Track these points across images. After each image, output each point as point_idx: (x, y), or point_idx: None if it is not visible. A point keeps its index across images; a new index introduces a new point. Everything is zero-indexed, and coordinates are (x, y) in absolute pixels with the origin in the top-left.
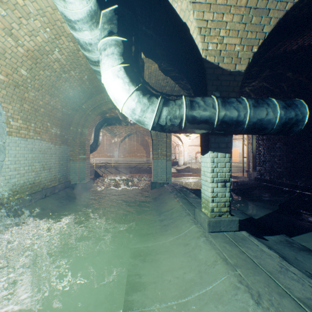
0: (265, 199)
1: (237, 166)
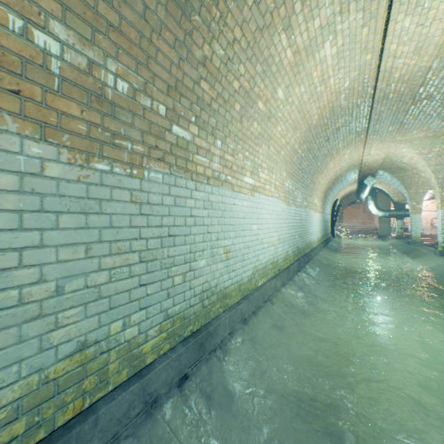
0: None
1: None
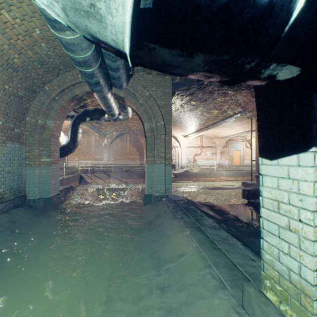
0: None
1: (239, 169)
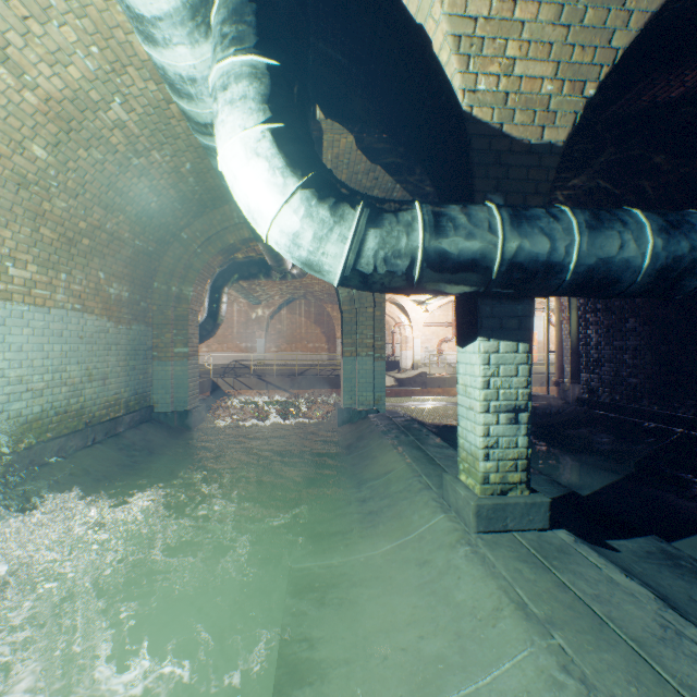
0: (603, 448)
1: (534, 372)
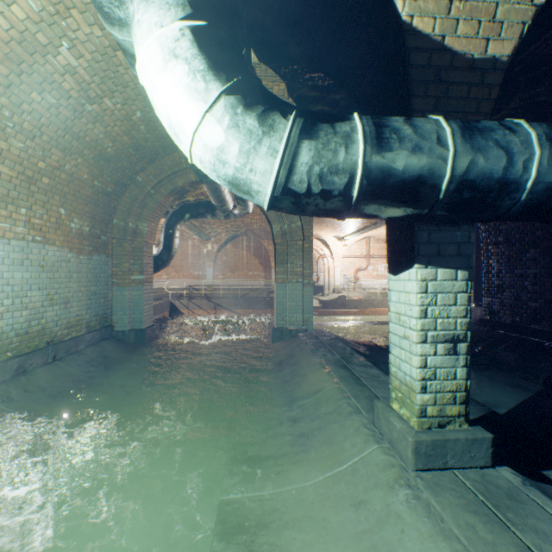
0: (509, 365)
1: None
